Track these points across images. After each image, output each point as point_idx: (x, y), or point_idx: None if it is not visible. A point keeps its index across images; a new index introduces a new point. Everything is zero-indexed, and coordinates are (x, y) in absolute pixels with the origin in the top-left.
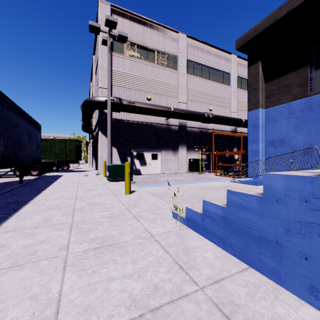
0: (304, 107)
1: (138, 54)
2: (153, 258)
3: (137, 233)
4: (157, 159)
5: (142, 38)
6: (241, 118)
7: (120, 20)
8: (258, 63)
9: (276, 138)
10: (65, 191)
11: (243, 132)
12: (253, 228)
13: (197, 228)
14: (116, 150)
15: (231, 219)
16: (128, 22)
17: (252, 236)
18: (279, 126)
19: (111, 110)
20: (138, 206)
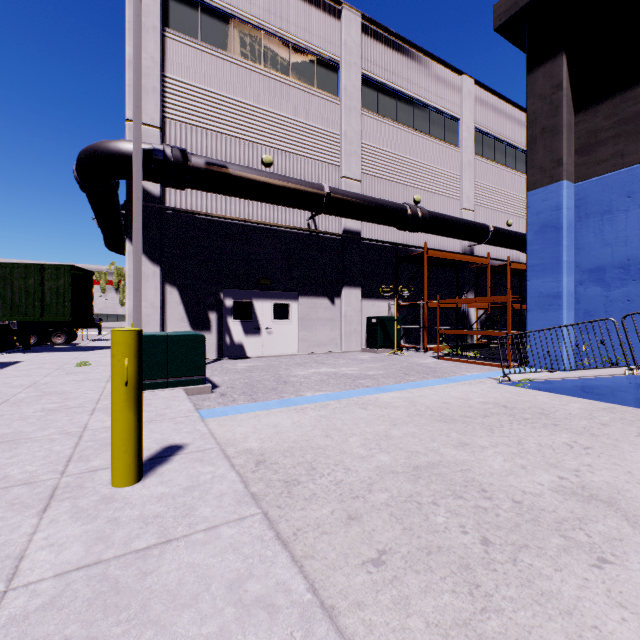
0: None
1: (238, 46)
2: None
3: None
4: (288, 318)
5: (248, 4)
6: (486, 223)
7: None
8: (559, 58)
9: (610, 259)
10: None
11: (486, 256)
12: None
13: None
14: (178, 293)
15: None
16: None
17: None
18: (621, 228)
19: (159, 182)
20: None
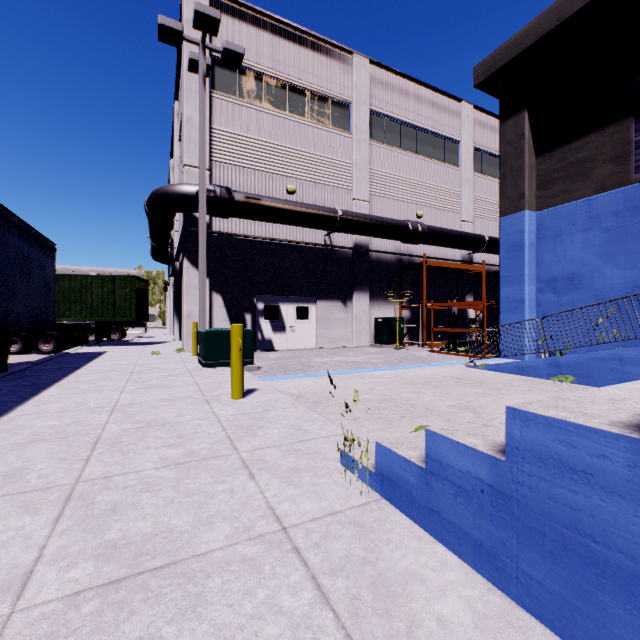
0: (623, 207)
1: (267, 97)
2: (281, 630)
3: (244, 522)
4: (308, 319)
5: (276, 62)
6: (482, 234)
7: (229, 24)
8: (523, 114)
9: (560, 273)
10: (94, 391)
11: (485, 262)
12: (610, 542)
13: (408, 504)
14: (221, 298)
15: (521, 498)
16: (246, 29)
17: (606, 570)
18: (568, 248)
19: (210, 214)
20: (257, 430)
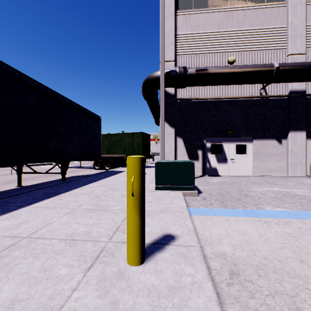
0: None
1: (213, 2)
2: None
3: None
4: (245, 153)
5: None
6: None
7: None
8: None
9: None
10: (58, 207)
11: None
12: None
13: None
14: (182, 141)
15: None
16: None
17: None
18: None
19: (173, 87)
20: None
